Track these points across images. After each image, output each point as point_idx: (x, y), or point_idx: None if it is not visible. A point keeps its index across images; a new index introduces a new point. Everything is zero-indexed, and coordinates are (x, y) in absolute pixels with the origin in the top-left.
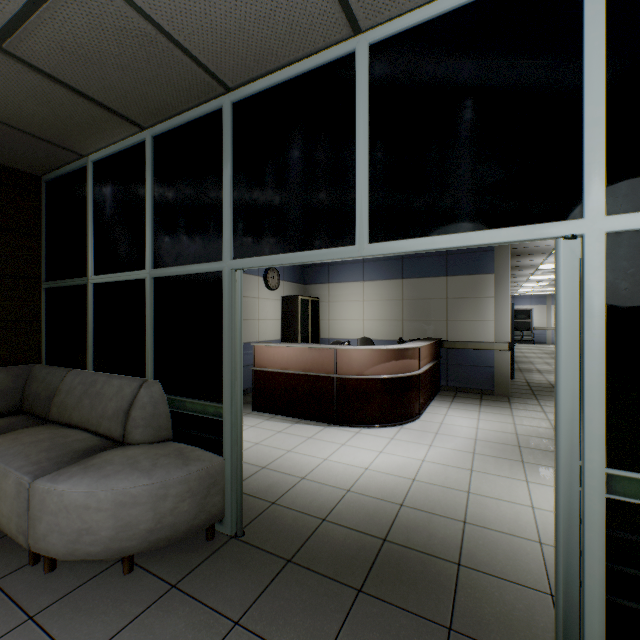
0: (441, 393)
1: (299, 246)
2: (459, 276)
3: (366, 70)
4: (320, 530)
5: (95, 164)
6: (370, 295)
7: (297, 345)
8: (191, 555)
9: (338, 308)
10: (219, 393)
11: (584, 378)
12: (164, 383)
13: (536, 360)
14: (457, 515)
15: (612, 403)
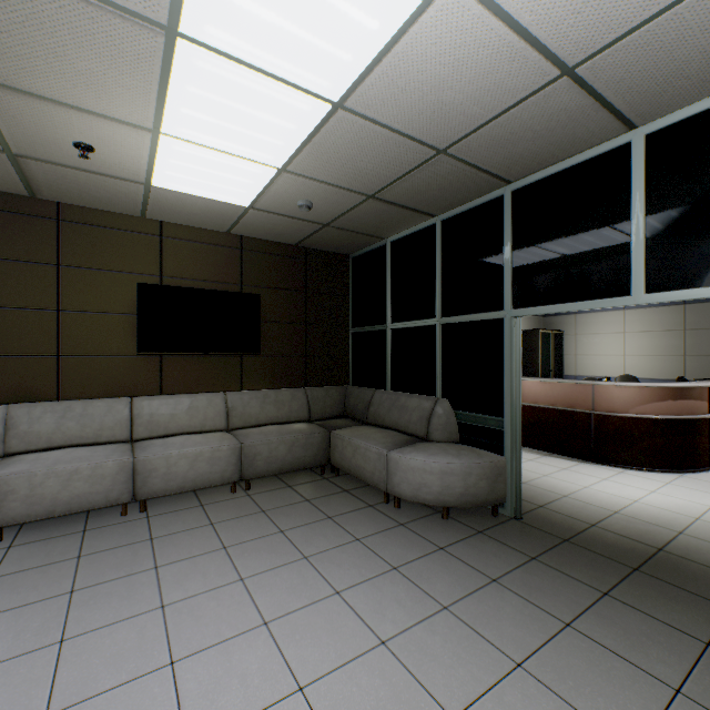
0: None
1: (574, 297)
2: None
3: (642, 156)
4: (590, 530)
5: (391, 243)
6: (633, 325)
7: (546, 380)
8: (484, 520)
9: (587, 341)
10: (499, 410)
11: None
12: (450, 401)
13: None
14: None
15: None
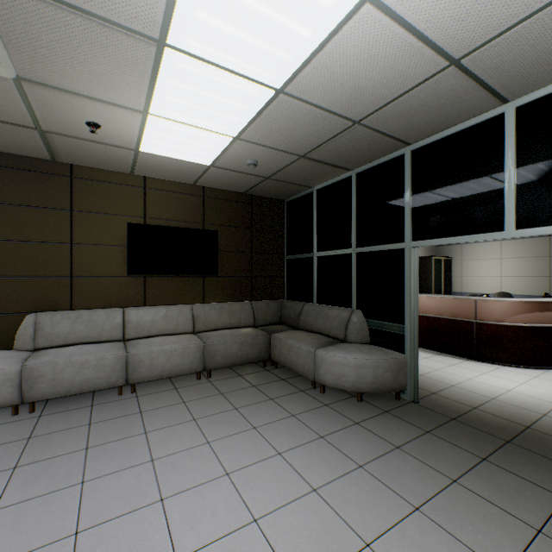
0: None
1: (460, 232)
2: None
3: (513, 124)
4: (472, 412)
5: (317, 191)
6: (508, 253)
7: (438, 295)
8: (389, 403)
9: (471, 265)
10: (401, 319)
11: None
12: (363, 312)
13: None
14: None
15: None
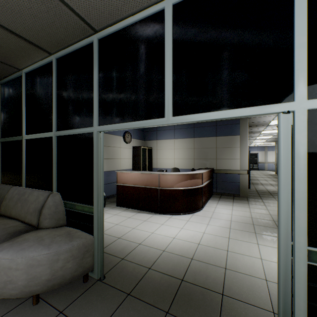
0: (213, 196)
1: (134, 118)
2: (222, 136)
3: (171, 19)
4: (147, 275)
5: (26, 74)
6: (178, 146)
7: (139, 172)
8: (73, 292)
9: (161, 152)
10: (91, 200)
11: (295, 194)
12: (62, 194)
13: (260, 178)
14: (221, 264)
15: (311, 209)
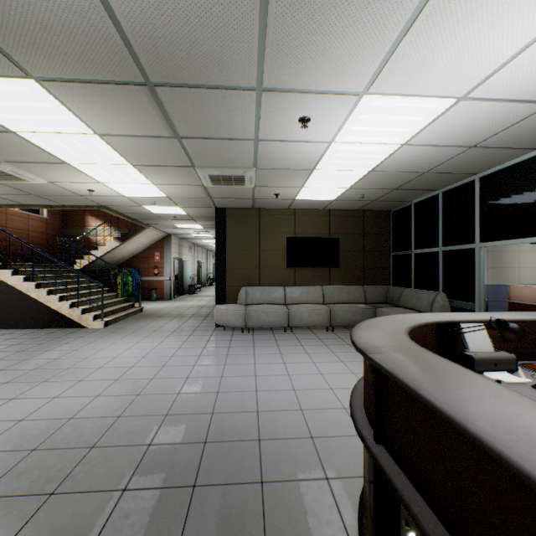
0: None
1: (510, 237)
2: None
3: None
4: None
5: (414, 204)
6: None
7: None
8: None
9: None
10: (472, 299)
11: None
12: (446, 294)
13: None
14: None
15: None
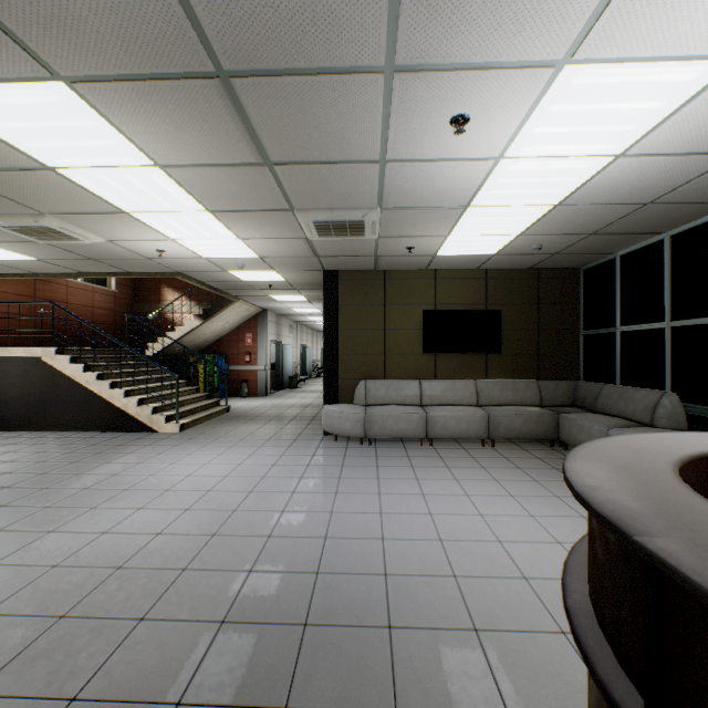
0: None
1: None
2: None
3: None
4: None
5: (620, 257)
6: None
7: None
8: None
9: None
10: None
11: None
12: (678, 395)
13: None
14: None
15: None
